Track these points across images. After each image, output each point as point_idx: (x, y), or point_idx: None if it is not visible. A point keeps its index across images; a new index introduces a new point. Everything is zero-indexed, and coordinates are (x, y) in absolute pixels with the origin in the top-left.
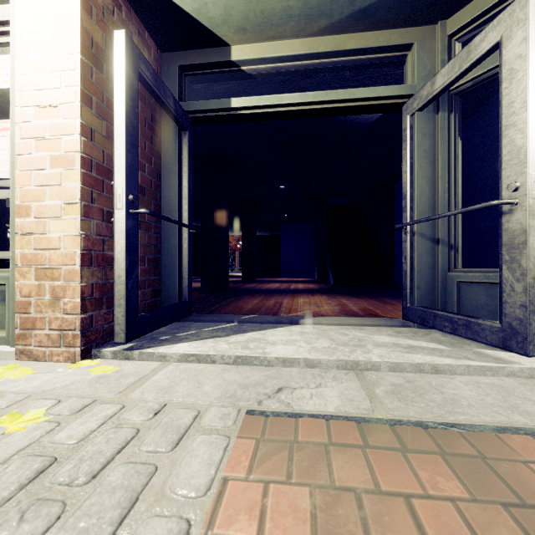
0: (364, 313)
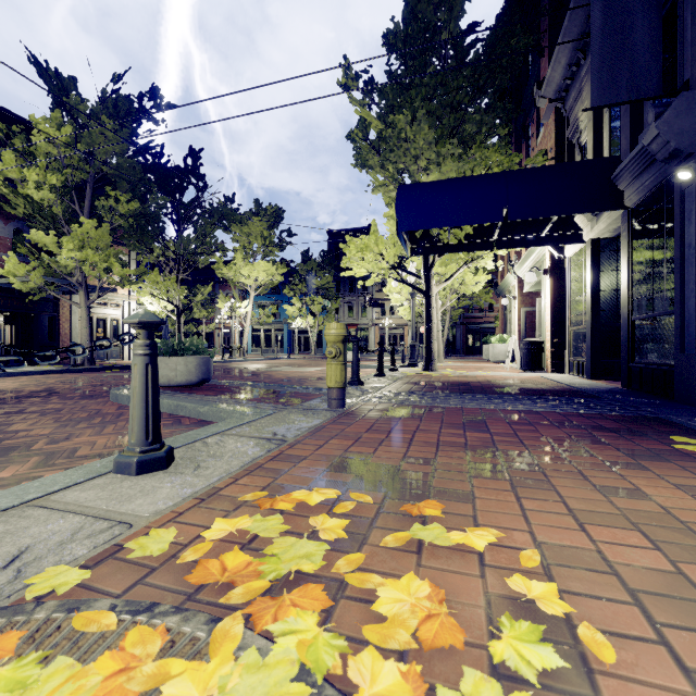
0: None
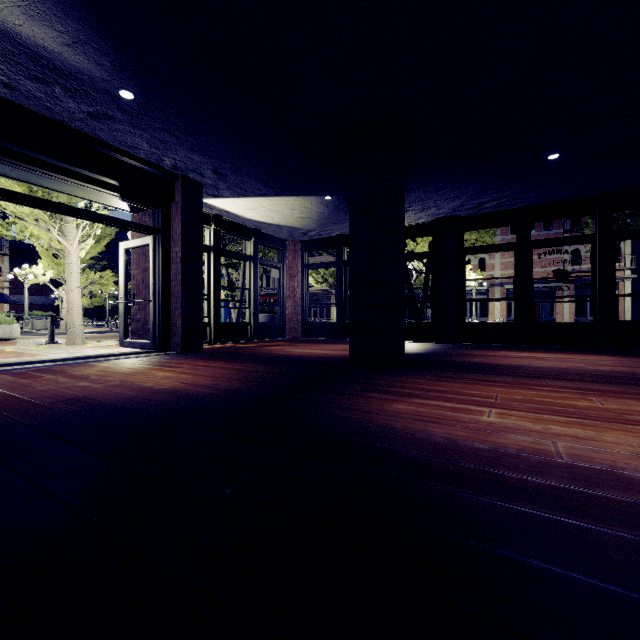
0: (30, 374)
